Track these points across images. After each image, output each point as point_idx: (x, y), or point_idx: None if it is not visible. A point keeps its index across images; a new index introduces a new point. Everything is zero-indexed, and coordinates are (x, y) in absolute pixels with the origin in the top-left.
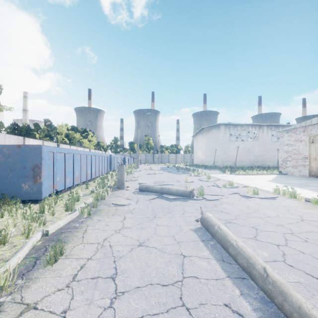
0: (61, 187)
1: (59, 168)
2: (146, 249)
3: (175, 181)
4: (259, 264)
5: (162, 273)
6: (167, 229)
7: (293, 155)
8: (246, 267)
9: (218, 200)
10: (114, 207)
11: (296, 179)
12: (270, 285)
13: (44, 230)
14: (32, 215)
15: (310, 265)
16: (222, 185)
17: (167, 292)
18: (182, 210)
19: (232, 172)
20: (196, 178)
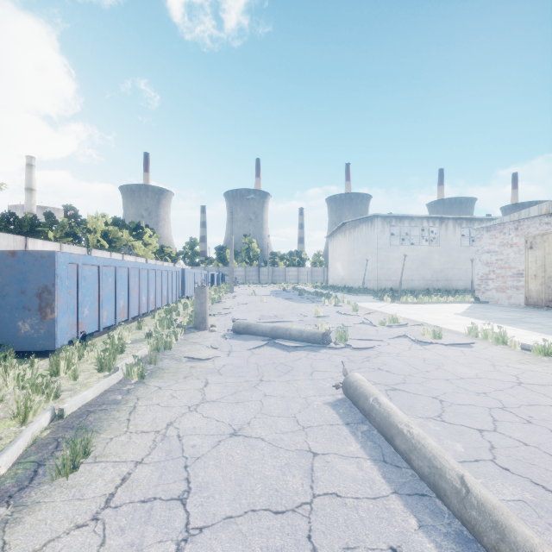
0: (92, 327)
1: (88, 293)
2: (245, 442)
3: (297, 315)
4: (452, 470)
5: (275, 487)
6: (283, 404)
7: (499, 270)
8: (427, 475)
9: (372, 350)
10: (188, 363)
11: (504, 311)
12: (473, 511)
13: (56, 407)
14: (33, 381)
15: (540, 466)
16: (378, 321)
17: (283, 526)
18: (310, 367)
19: (395, 298)
20: (332, 310)
